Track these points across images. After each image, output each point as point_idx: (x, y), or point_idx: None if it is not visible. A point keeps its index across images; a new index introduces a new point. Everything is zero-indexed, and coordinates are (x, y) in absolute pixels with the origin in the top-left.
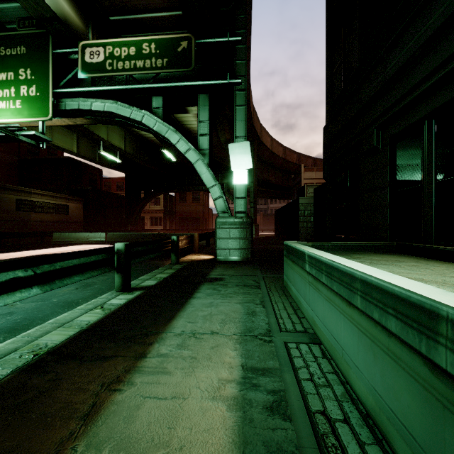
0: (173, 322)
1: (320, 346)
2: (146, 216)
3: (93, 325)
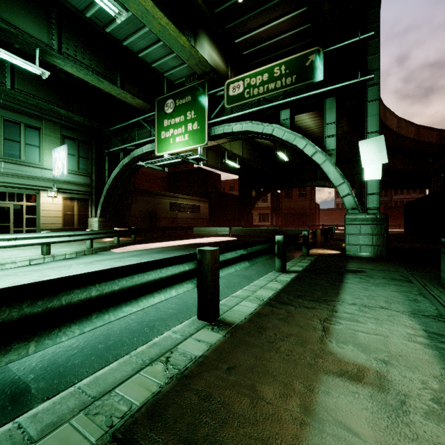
0: (341, 296)
1: None
2: (255, 212)
3: (282, 290)
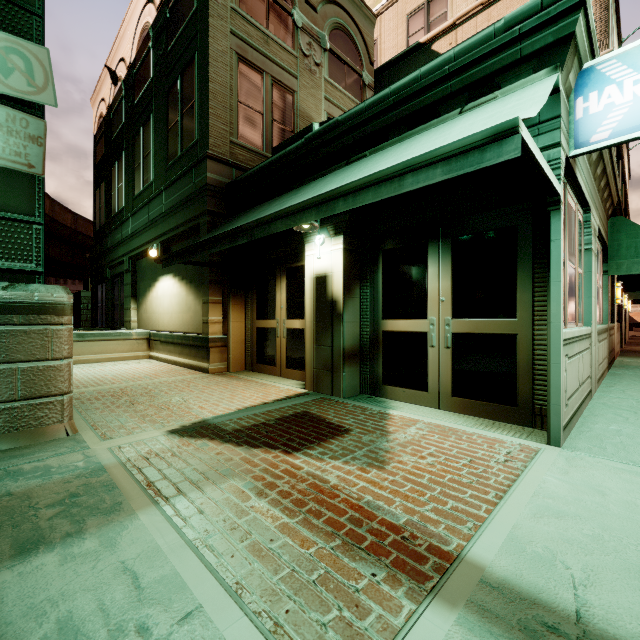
0: None
1: None
2: None
3: None
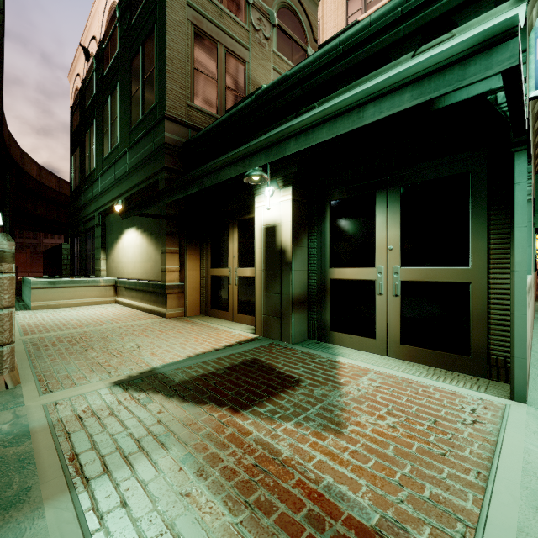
0: None
1: (25, 304)
2: None
3: None
